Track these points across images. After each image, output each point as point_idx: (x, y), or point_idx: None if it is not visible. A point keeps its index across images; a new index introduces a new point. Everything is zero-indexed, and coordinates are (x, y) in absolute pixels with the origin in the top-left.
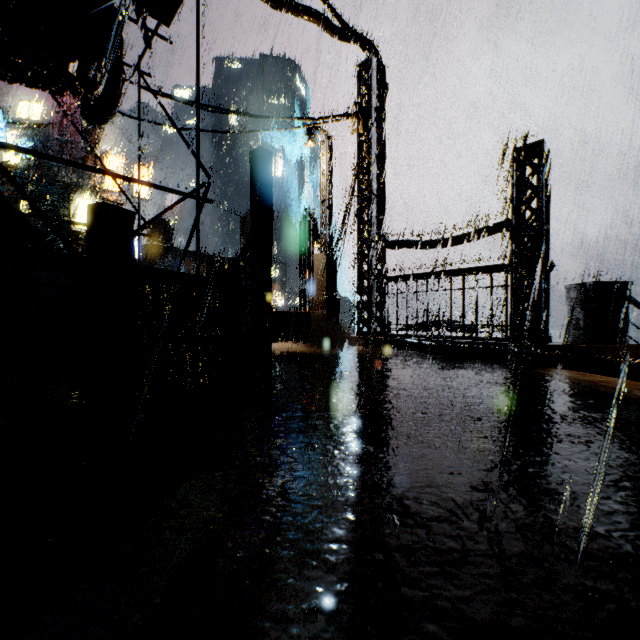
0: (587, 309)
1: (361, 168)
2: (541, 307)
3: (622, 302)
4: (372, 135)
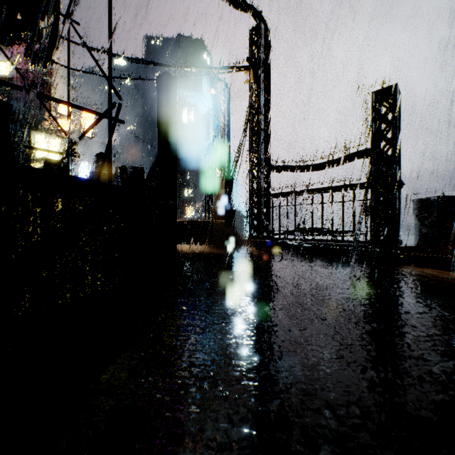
0: (431, 218)
1: (252, 109)
2: (396, 216)
3: None
4: (260, 84)
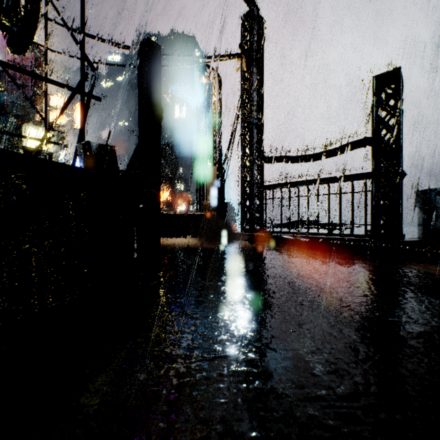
0: (437, 210)
1: (244, 98)
2: (399, 209)
3: None
4: (253, 71)
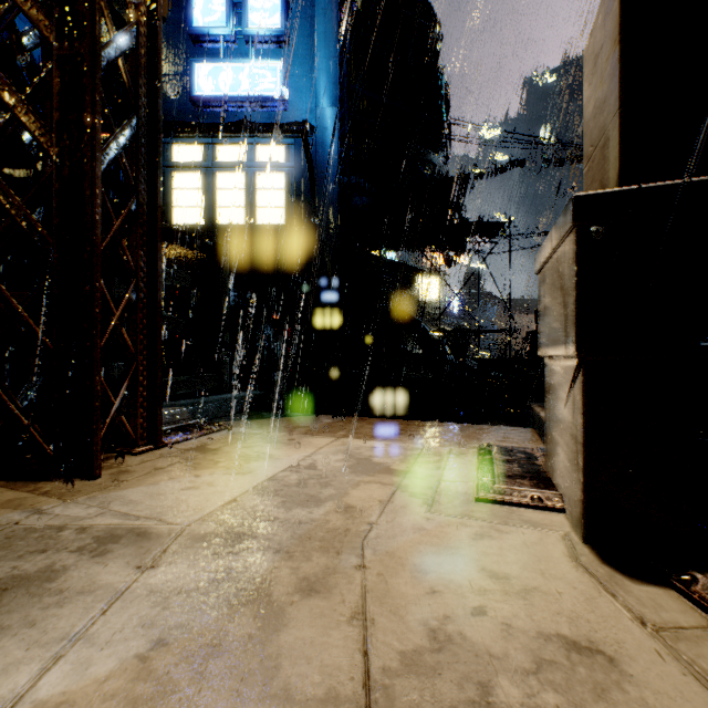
0: None
1: None
2: None
3: None
4: None
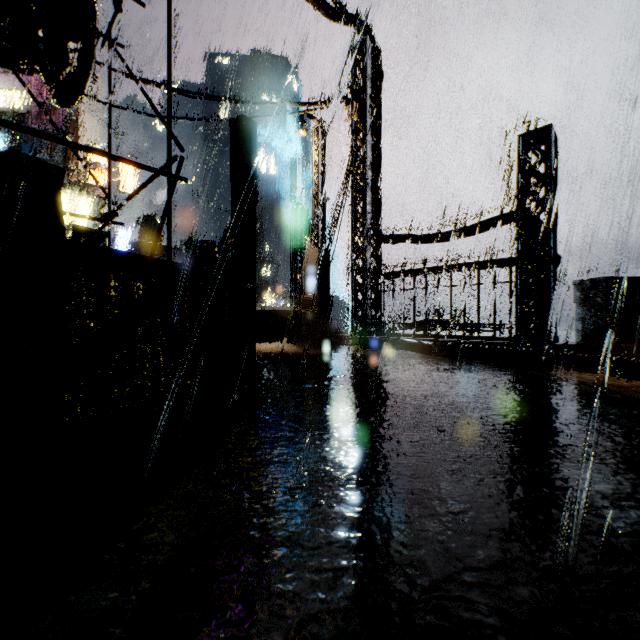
0: (598, 306)
1: (355, 158)
2: (549, 304)
3: (636, 299)
4: (367, 123)
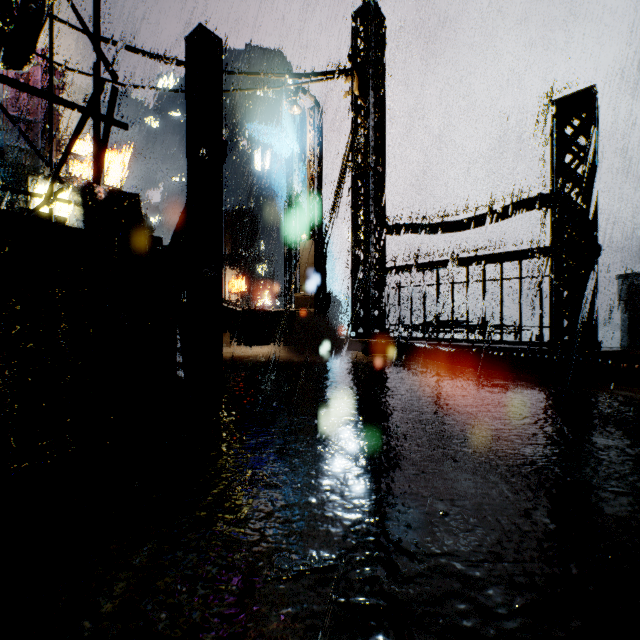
0: None
1: (356, 137)
2: (594, 302)
3: None
4: (370, 96)
